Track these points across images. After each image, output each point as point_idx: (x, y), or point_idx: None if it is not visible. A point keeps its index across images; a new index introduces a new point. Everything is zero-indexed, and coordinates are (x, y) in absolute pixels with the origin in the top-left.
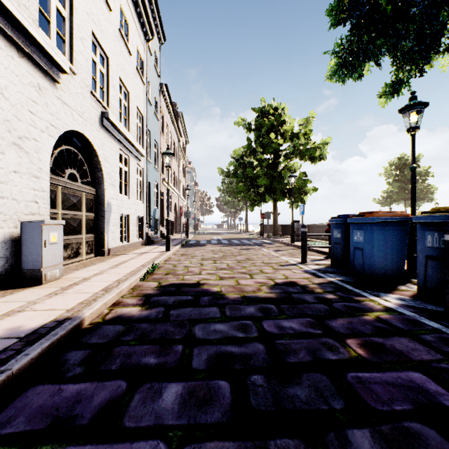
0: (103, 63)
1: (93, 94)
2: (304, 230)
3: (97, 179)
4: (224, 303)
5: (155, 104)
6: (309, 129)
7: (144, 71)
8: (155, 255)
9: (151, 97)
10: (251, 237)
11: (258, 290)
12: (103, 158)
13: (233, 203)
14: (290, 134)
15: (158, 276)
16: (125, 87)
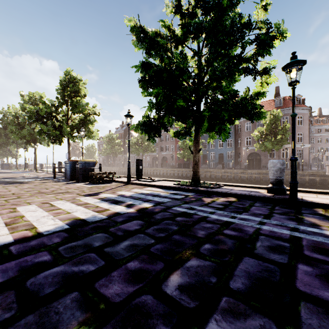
0: None
1: None
2: None
3: None
4: None
5: None
6: None
7: None
8: None
9: None
10: None
11: None
12: None
13: None
14: None
15: None
16: None
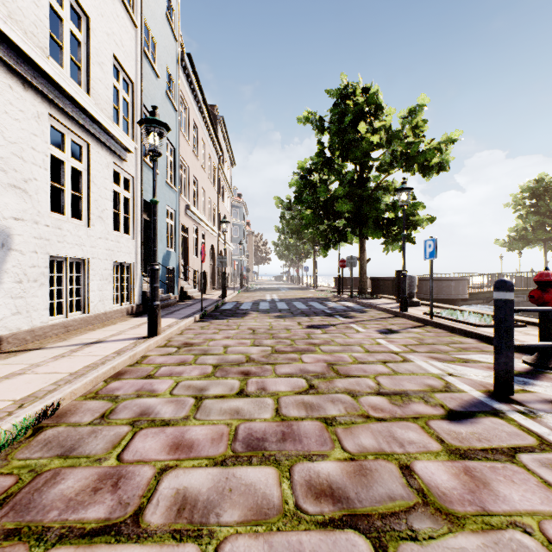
0: None
1: None
2: (508, 297)
3: None
4: None
5: (169, 82)
6: (421, 119)
7: (138, 6)
8: (106, 352)
9: (159, 64)
10: (324, 296)
11: None
12: None
13: (297, 248)
14: (385, 134)
15: None
16: None
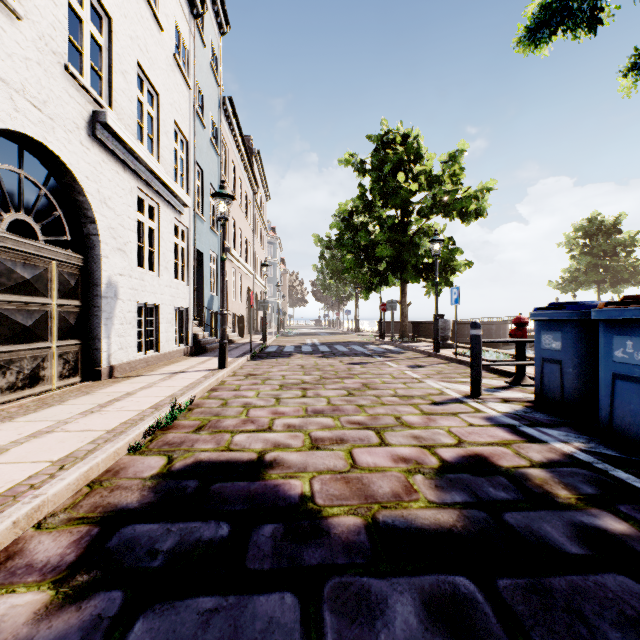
0: (100, 26)
1: (70, 71)
2: (477, 333)
3: (88, 237)
4: (320, 563)
5: (212, 129)
6: (458, 167)
7: (191, 68)
8: (196, 377)
9: (205, 114)
10: (365, 340)
11: (407, 494)
12: (97, 199)
13: (337, 289)
14: (426, 178)
15: (178, 436)
16: (151, 82)
